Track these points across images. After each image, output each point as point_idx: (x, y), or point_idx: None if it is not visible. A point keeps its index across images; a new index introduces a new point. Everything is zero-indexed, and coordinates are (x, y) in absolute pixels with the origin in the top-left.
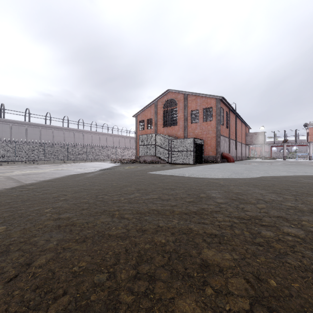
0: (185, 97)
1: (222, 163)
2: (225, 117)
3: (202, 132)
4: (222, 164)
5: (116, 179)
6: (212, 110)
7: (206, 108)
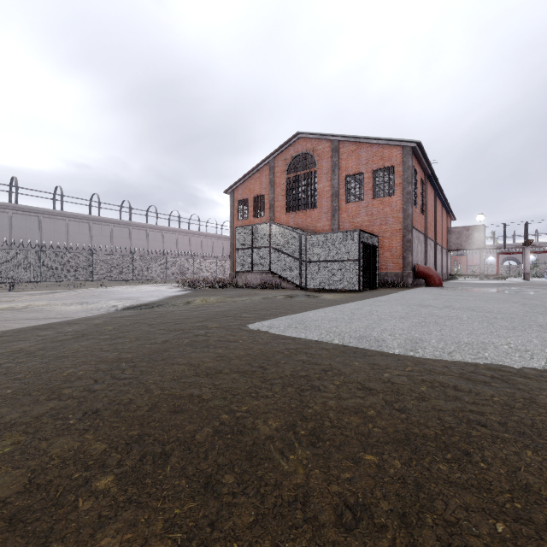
0: (334, 146)
1: (420, 288)
2: (418, 189)
3: (372, 220)
4: (425, 290)
5: (86, 377)
6: (395, 172)
7: (380, 168)
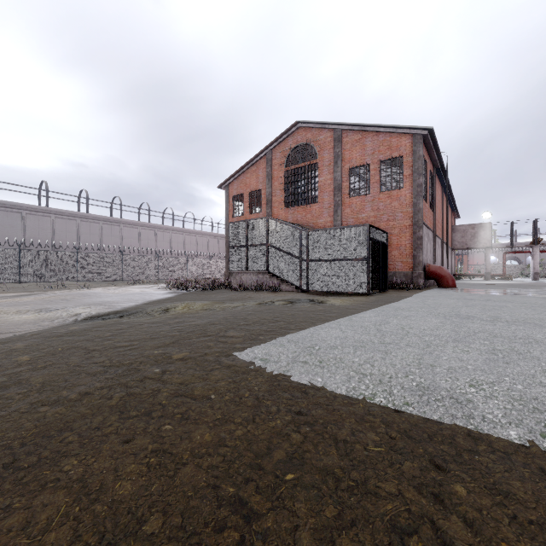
0: (337, 136)
1: (435, 291)
2: (428, 182)
3: (378, 216)
4: (442, 293)
5: None
6: (404, 163)
7: (387, 159)
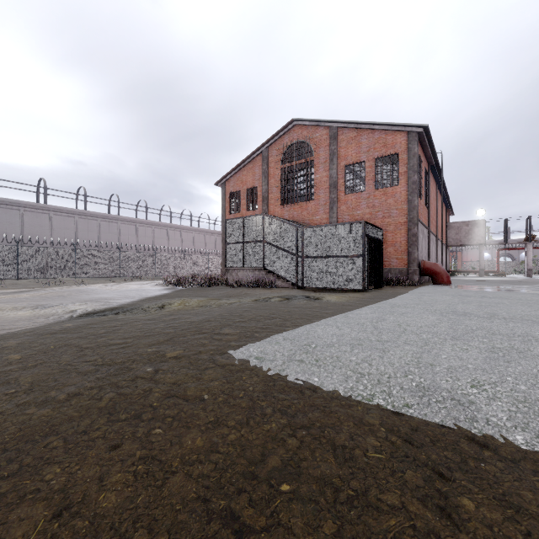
0: (332, 134)
1: (430, 287)
2: (423, 179)
3: (374, 213)
4: (437, 289)
5: None
6: (399, 160)
7: (382, 156)
